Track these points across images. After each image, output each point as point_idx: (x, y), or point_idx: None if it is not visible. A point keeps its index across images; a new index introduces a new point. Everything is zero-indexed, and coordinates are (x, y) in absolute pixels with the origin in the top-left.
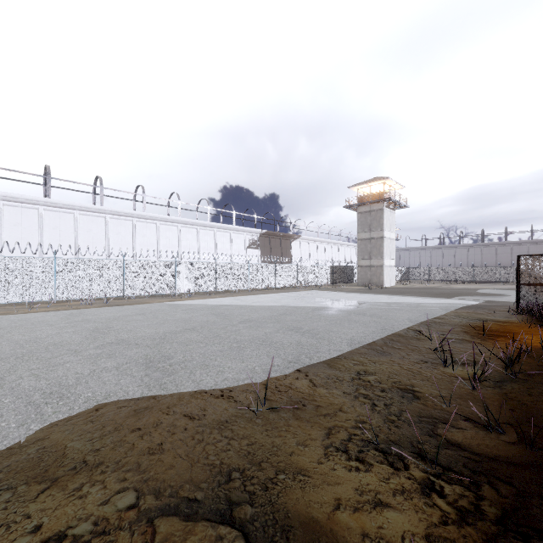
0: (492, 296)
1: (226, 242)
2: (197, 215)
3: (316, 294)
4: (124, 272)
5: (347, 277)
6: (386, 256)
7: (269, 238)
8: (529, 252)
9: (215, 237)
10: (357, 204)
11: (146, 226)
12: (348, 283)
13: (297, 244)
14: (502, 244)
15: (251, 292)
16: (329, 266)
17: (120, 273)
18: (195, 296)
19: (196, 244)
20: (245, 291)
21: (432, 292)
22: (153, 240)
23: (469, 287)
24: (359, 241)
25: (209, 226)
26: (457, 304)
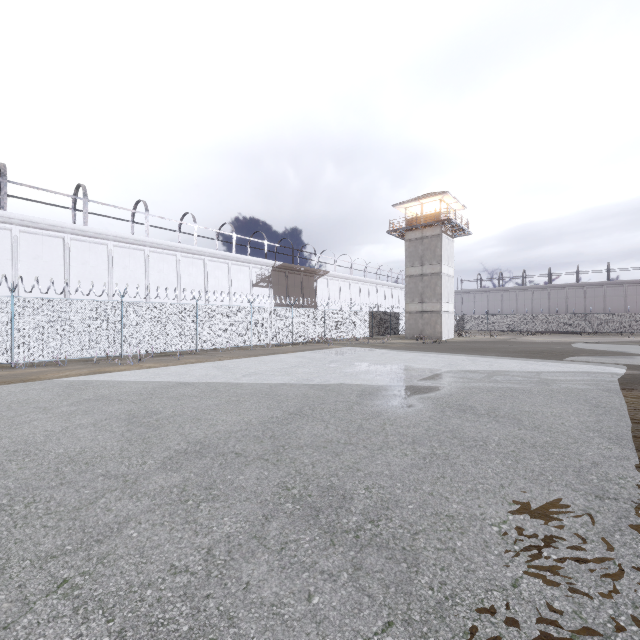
0: (617, 356)
1: (223, 277)
2: (179, 237)
3: (354, 355)
4: (13, 320)
5: (391, 327)
6: (443, 299)
7: (285, 274)
8: (605, 296)
9: (204, 269)
10: (405, 227)
11: (89, 247)
12: (391, 335)
13: (324, 283)
14: (574, 286)
15: (254, 350)
16: (368, 312)
17: (3, 321)
18: (153, 360)
19: (175, 279)
20: (246, 348)
21: (518, 348)
22: (102, 270)
23: (549, 339)
24: (407, 278)
25: (196, 253)
26: (600, 373)
